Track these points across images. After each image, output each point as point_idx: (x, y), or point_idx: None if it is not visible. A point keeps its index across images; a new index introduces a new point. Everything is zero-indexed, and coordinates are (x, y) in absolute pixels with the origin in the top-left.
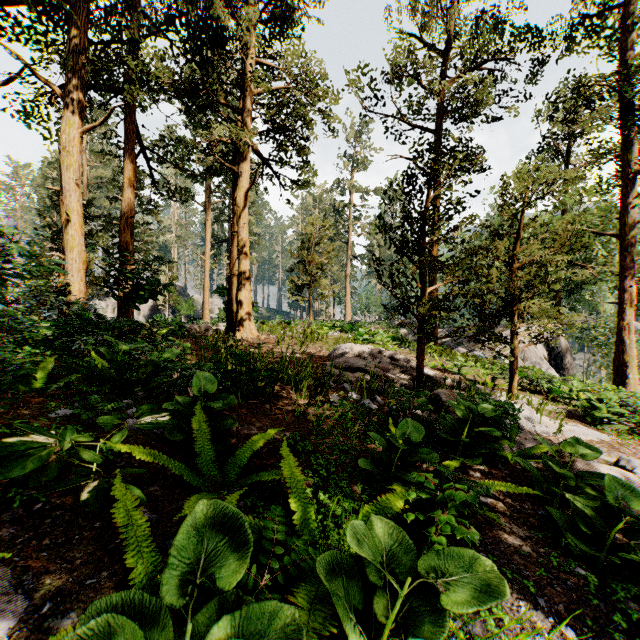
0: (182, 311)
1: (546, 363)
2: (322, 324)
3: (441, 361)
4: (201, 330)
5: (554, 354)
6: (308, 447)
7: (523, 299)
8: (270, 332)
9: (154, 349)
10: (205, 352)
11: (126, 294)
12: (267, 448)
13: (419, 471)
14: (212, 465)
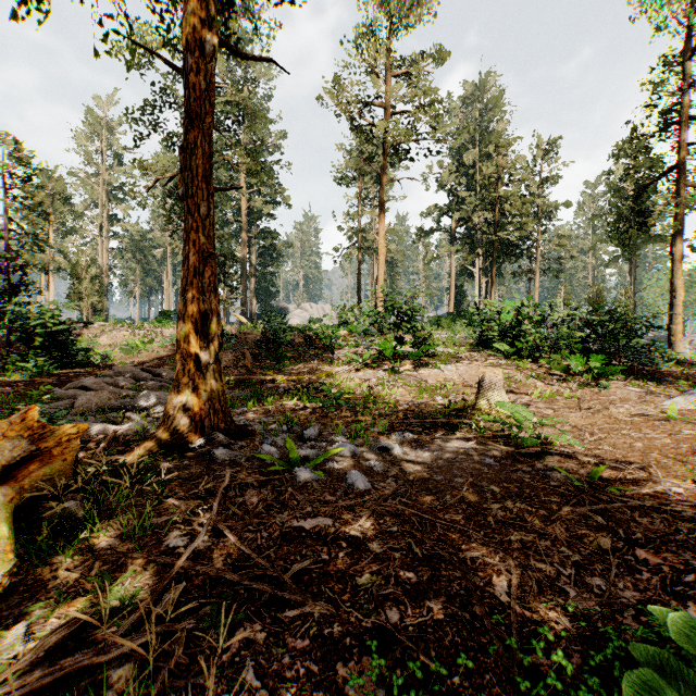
0: None
1: None
2: None
3: None
4: None
5: None
6: None
7: None
8: None
9: None
10: None
11: None
12: None
13: None
14: None
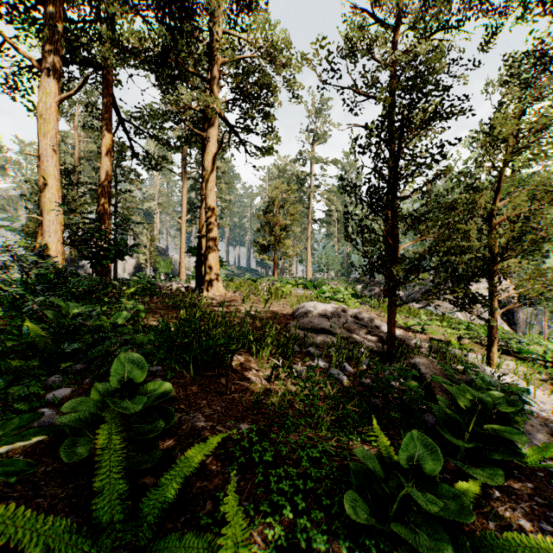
0: (160, 269)
1: (499, 319)
2: (286, 281)
3: (401, 318)
4: (173, 287)
5: (506, 310)
6: (267, 456)
7: (506, 257)
8: (236, 289)
9: (117, 308)
10: (170, 311)
11: (91, 253)
12: (212, 456)
13: (440, 529)
14: (120, 507)
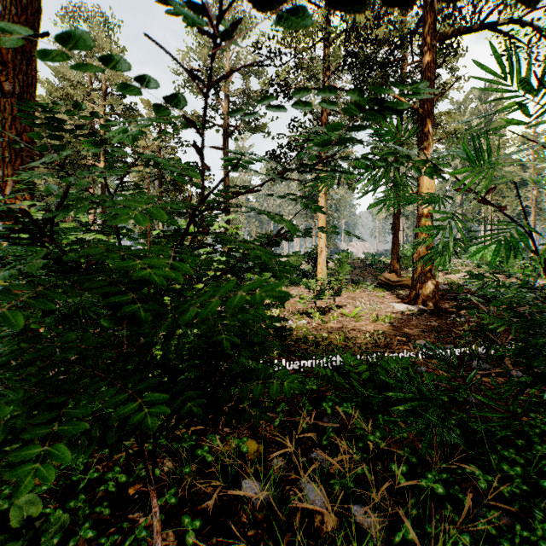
0: None
1: None
2: None
3: None
4: None
5: None
6: None
7: None
8: None
9: None
10: None
11: None
12: None
13: None
14: None
